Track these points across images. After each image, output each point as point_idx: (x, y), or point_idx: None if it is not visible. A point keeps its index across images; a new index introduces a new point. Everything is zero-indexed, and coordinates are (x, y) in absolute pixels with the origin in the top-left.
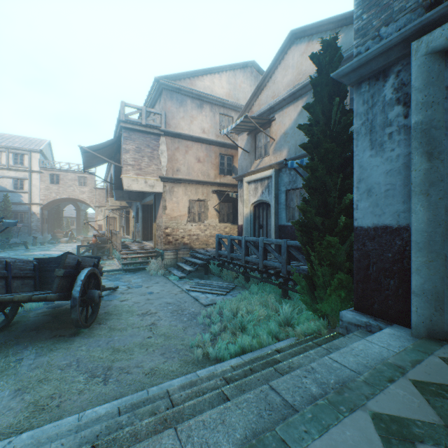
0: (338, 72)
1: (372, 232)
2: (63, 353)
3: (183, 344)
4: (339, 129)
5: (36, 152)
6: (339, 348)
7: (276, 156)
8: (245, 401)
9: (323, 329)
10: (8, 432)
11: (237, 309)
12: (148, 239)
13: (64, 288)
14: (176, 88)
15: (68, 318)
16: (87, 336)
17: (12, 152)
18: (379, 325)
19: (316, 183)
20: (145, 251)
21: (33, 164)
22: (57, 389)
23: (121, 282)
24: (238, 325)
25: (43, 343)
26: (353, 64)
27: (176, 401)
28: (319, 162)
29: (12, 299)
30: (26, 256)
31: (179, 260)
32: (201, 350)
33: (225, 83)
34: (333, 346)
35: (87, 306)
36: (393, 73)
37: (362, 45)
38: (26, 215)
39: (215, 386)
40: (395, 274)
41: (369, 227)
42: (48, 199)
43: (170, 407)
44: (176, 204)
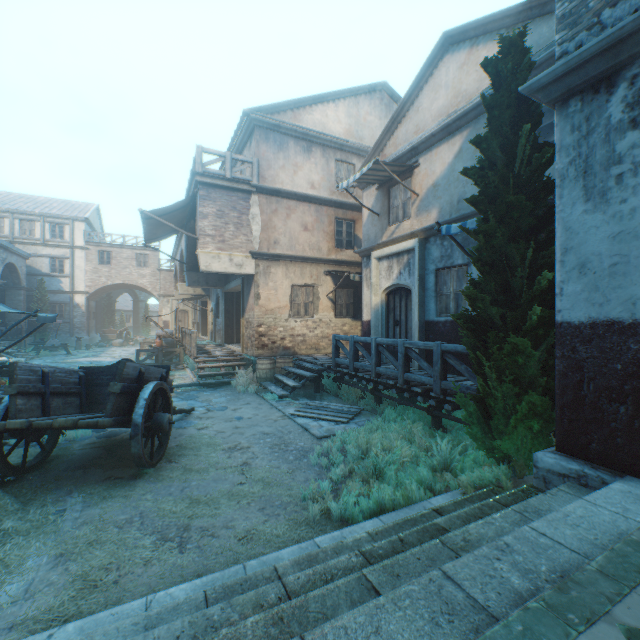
0: (531, 84)
1: (588, 331)
2: (120, 503)
3: (291, 494)
4: (528, 173)
5: (80, 220)
6: (540, 511)
7: (421, 219)
8: (407, 596)
9: (505, 479)
10: (47, 619)
11: (368, 444)
12: (233, 340)
13: (122, 410)
14: (273, 125)
15: (126, 453)
16: (153, 479)
17: (48, 222)
18: (600, 477)
19: (491, 257)
20: (230, 358)
21: (77, 237)
22: (114, 557)
23: (197, 402)
24: (370, 468)
25: (92, 488)
26: (557, 70)
27: (291, 586)
28: (497, 223)
29: (51, 424)
30: (67, 364)
31: (278, 371)
32: (319, 505)
33: (343, 116)
34: (529, 507)
35: (153, 437)
36: (625, 80)
37: (571, 40)
38: (68, 307)
39: (348, 565)
40: (629, 396)
41: (582, 322)
42: (96, 285)
43: (283, 595)
44: (273, 290)
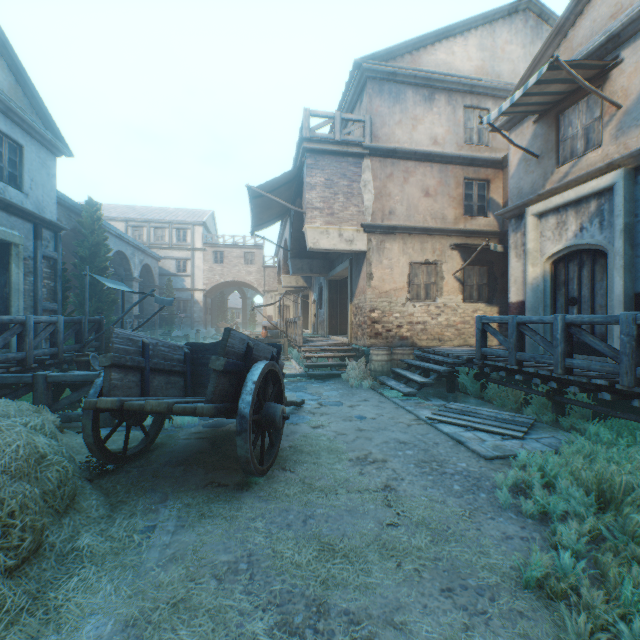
0: None
1: None
2: (222, 529)
3: (491, 567)
4: None
5: (198, 225)
6: None
7: (626, 141)
8: None
9: None
10: None
11: (602, 484)
12: (337, 332)
13: (225, 395)
14: (387, 73)
15: (231, 450)
16: (263, 494)
17: (175, 228)
18: None
19: None
20: (338, 348)
21: (196, 240)
22: None
23: (306, 394)
24: None
25: (190, 496)
26: None
27: None
28: None
29: (144, 407)
30: None
31: (395, 364)
32: (590, 624)
33: (474, 50)
34: None
35: (263, 434)
36: None
37: None
38: (189, 303)
39: None
40: None
41: None
42: (211, 283)
43: None
44: (387, 269)
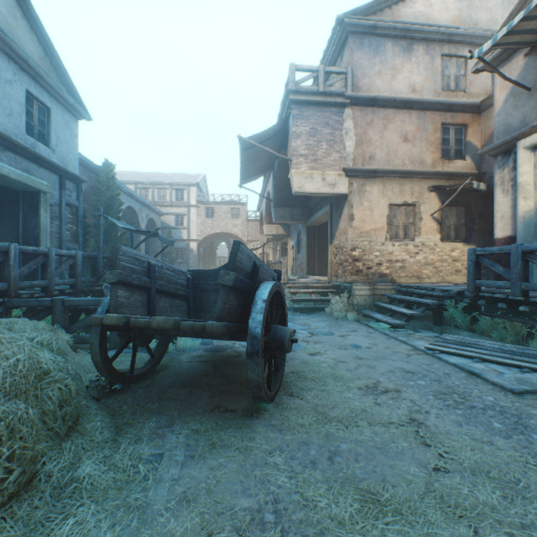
0: None
1: None
2: (236, 464)
3: None
4: None
5: (193, 186)
6: None
7: None
8: None
9: None
10: None
11: None
12: (314, 273)
13: (233, 315)
14: (368, 27)
15: (234, 373)
16: (275, 423)
17: (174, 189)
18: None
19: None
20: (319, 285)
21: (191, 198)
22: None
23: (296, 324)
24: None
25: (197, 421)
26: None
27: None
28: None
29: (150, 324)
30: None
31: (376, 298)
32: None
33: (452, 1)
34: None
35: (270, 357)
36: None
37: None
38: (185, 251)
39: None
40: None
41: None
42: (204, 234)
43: None
44: (367, 211)
